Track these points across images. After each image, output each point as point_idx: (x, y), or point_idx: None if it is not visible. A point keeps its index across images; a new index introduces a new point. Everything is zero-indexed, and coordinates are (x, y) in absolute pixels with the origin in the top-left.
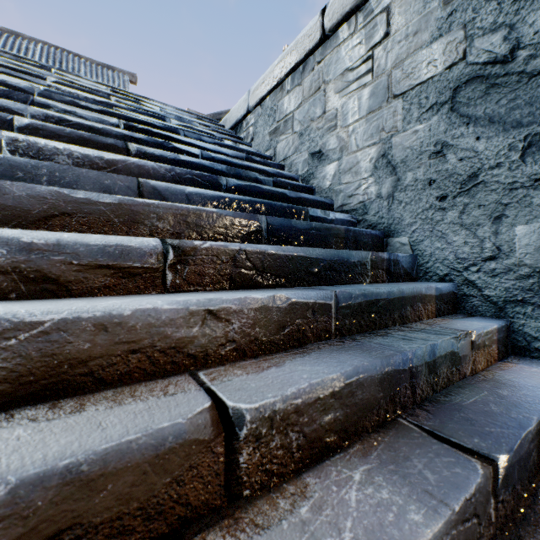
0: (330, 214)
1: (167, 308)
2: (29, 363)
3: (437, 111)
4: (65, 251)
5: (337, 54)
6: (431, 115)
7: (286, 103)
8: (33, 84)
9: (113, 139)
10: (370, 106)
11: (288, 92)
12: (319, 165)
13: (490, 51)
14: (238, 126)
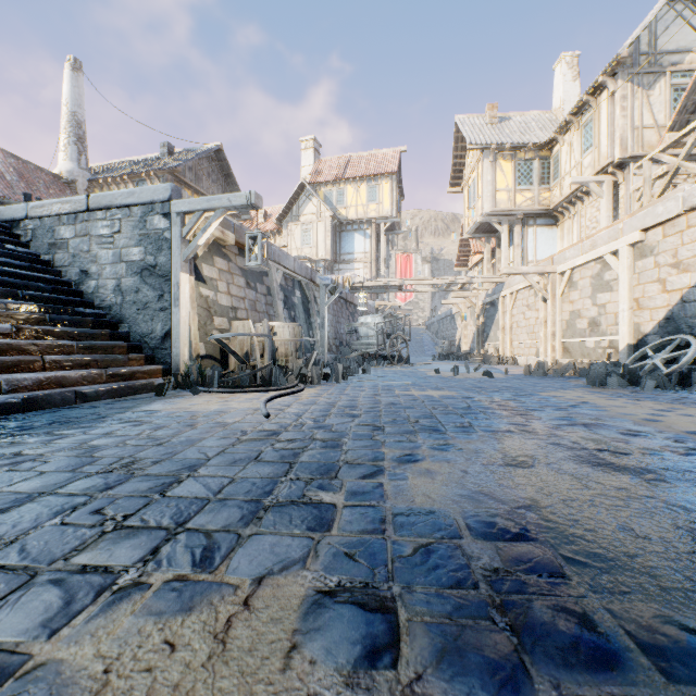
0: (89, 310)
1: (23, 342)
2: None
3: (137, 275)
4: None
5: (97, 224)
6: (136, 276)
7: (63, 231)
8: None
9: None
10: (113, 260)
11: (65, 225)
12: (87, 279)
13: (151, 262)
14: (15, 223)
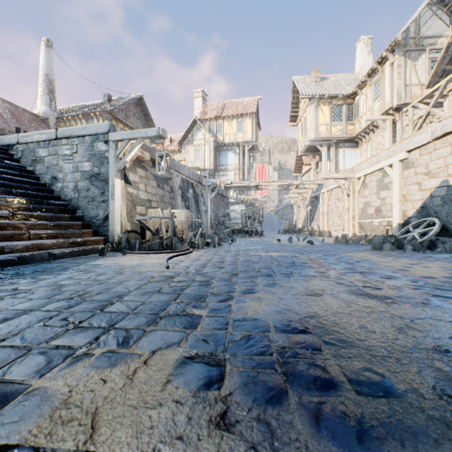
0: (57, 202)
1: (16, 222)
2: None
3: (88, 180)
4: None
5: (63, 147)
6: (87, 180)
7: (41, 151)
8: None
9: None
10: (73, 170)
11: (42, 148)
12: (56, 182)
13: (97, 171)
14: (10, 146)
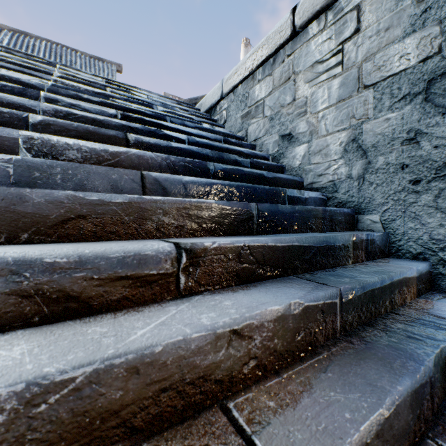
0: (304, 193)
1: (196, 336)
2: (60, 427)
3: (410, 101)
4: (86, 267)
5: (307, 48)
6: (404, 104)
7: (257, 91)
8: (42, 80)
9: (114, 131)
10: (340, 95)
11: (259, 81)
12: (289, 146)
13: None
14: (212, 110)
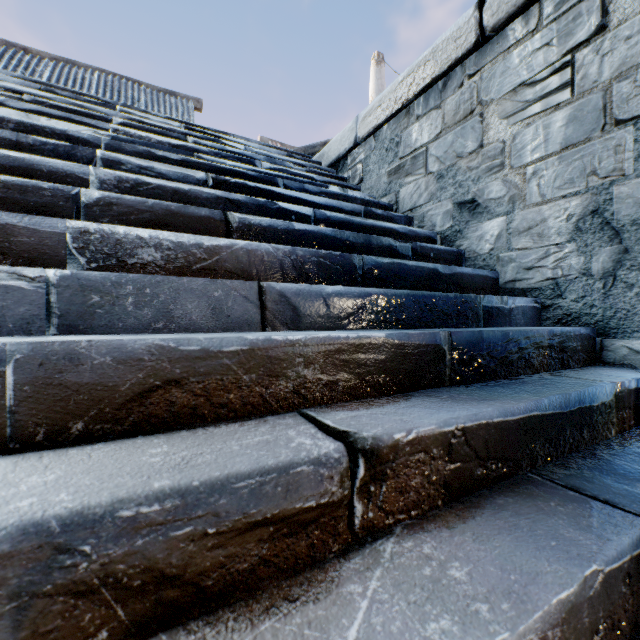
0: (508, 301)
1: None
2: None
3: None
4: (194, 514)
5: (505, 62)
6: None
7: (415, 133)
8: (98, 131)
9: (208, 209)
10: (568, 137)
11: (419, 118)
12: (471, 220)
13: None
14: (339, 163)
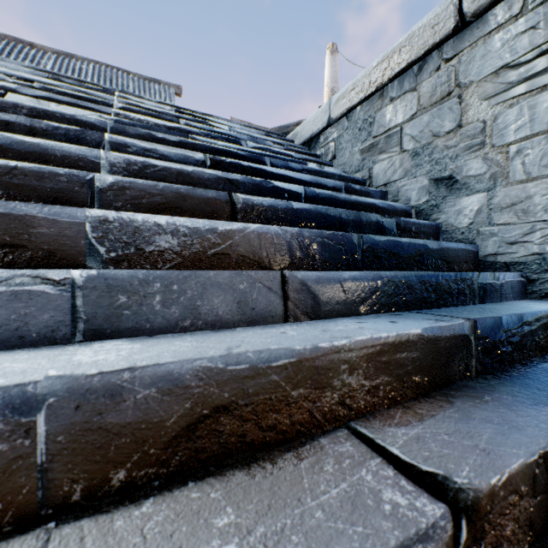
0: (499, 276)
1: None
2: None
3: None
4: None
5: (485, 46)
6: None
7: (389, 113)
8: (102, 115)
9: (214, 191)
10: None
11: (393, 100)
12: (449, 196)
13: None
14: (312, 141)
